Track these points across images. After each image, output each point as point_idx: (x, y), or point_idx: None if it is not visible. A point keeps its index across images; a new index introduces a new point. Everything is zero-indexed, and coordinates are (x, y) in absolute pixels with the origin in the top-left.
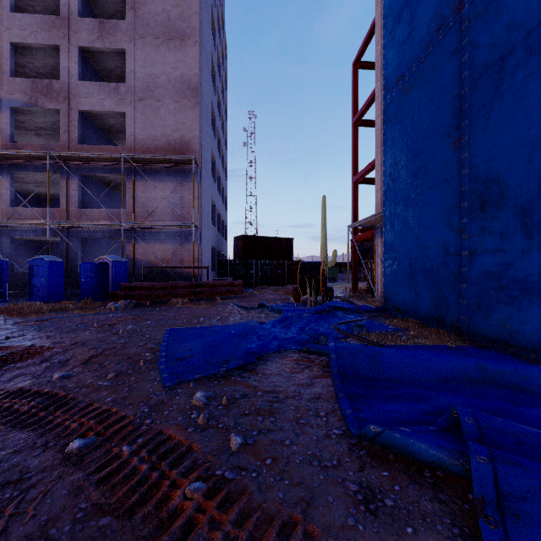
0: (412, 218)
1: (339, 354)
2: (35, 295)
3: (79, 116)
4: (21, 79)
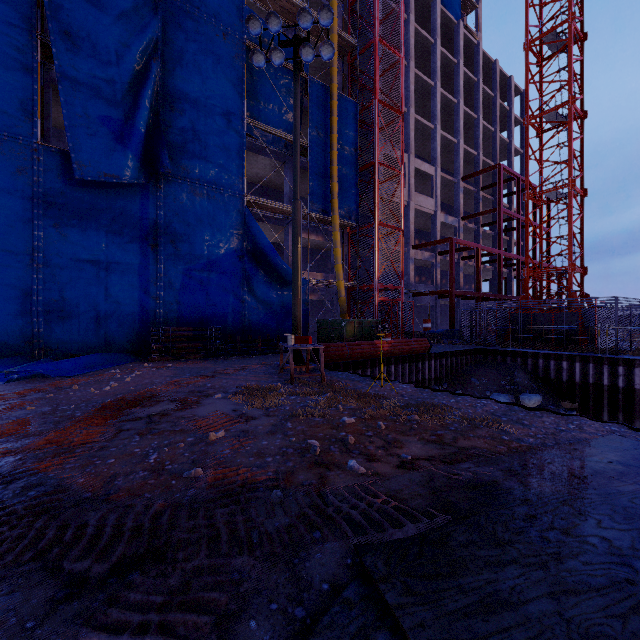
0: None
1: None
2: None
3: None
4: None
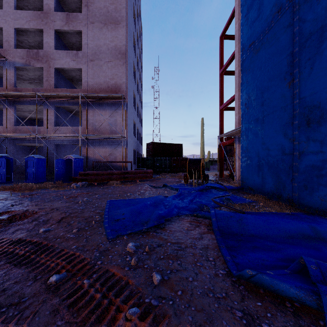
0: (260, 131)
1: (218, 218)
2: (28, 178)
3: (55, 71)
4: (20, 50)
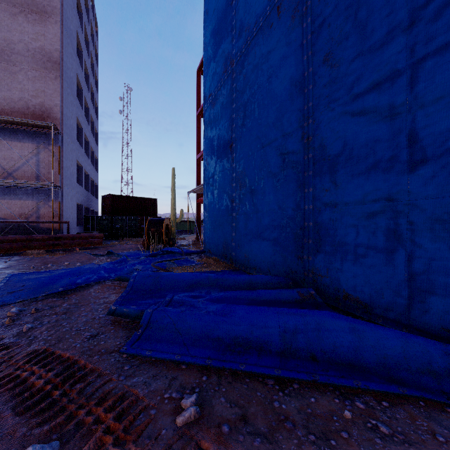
0: (215, 190)
1: (136, 279)
2: None
3: None
4: None
